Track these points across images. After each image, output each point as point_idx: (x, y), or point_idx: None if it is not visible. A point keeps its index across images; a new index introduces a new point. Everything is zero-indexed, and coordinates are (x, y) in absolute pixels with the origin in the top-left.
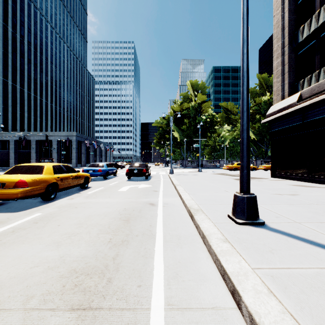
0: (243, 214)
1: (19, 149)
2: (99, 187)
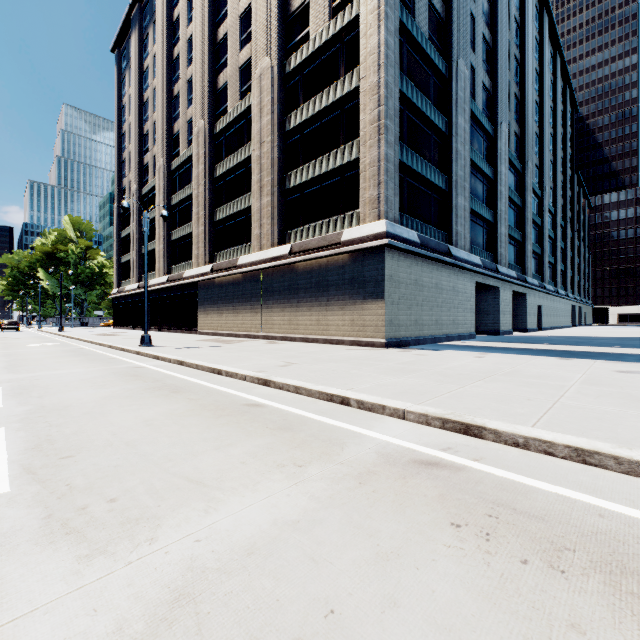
0: (60, 330)
1: None
2: None
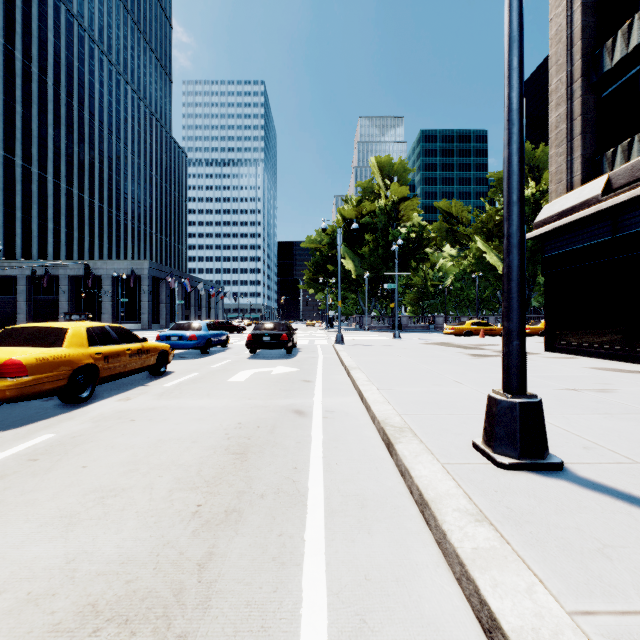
0: (512, 444)
1: (36, 294)
2: (189, 371)
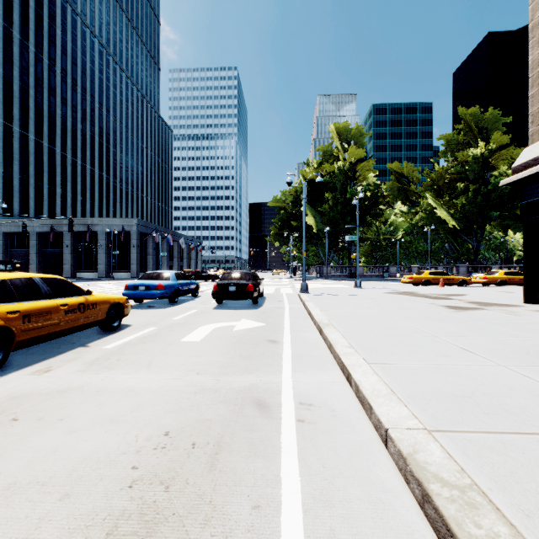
0: None
1: (45, 247)
2: (147, 325)
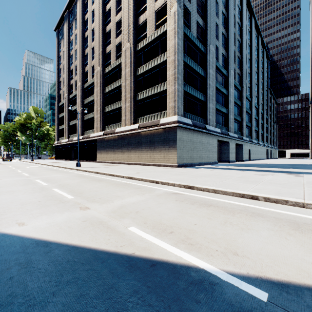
0: (32, 160)
1: None
2: (0, 162)
